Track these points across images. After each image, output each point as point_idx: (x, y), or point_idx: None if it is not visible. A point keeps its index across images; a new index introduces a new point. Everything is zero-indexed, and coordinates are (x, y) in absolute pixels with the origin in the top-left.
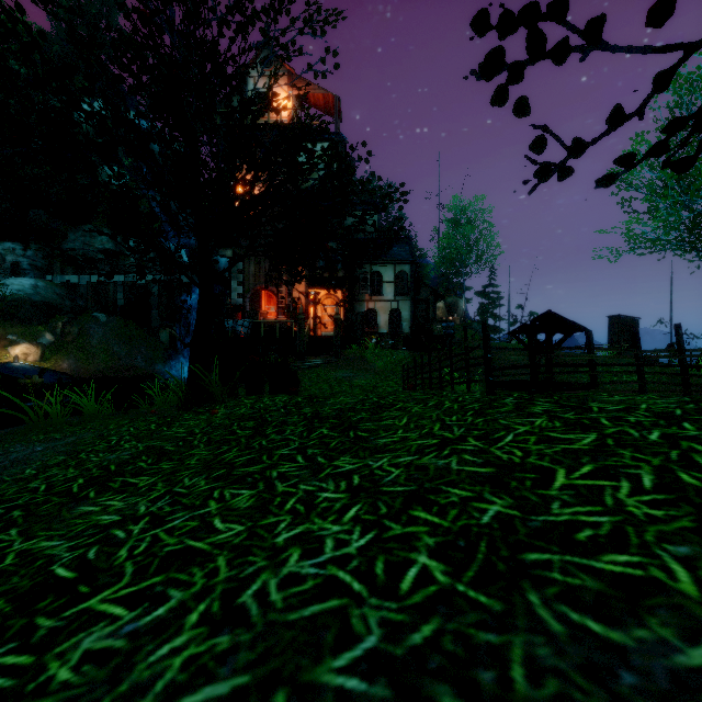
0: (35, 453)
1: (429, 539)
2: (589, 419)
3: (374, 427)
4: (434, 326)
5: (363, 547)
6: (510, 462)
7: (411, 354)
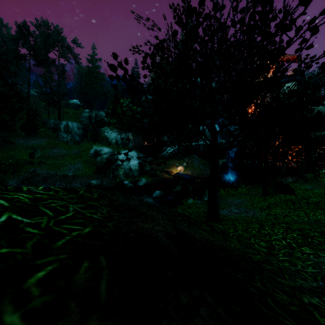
0: (241, 201)
1: None
2: None
3: None
4: None
5: (324, 218)
6: None
7: None
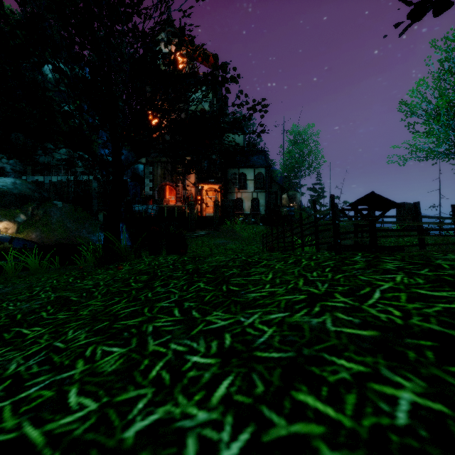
0: None
1: (330, 453)
2: (449, 276)
3: (244, 281)
4: (282, 209)
5: None
6: (392, 323)
7: (266, 228)
